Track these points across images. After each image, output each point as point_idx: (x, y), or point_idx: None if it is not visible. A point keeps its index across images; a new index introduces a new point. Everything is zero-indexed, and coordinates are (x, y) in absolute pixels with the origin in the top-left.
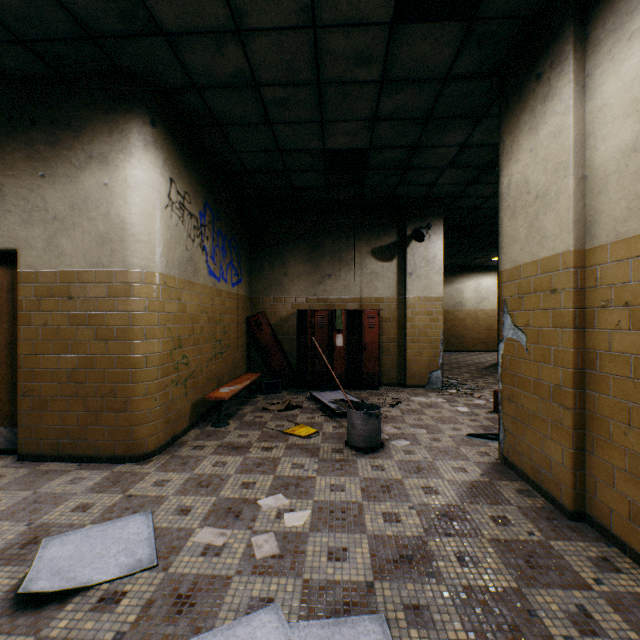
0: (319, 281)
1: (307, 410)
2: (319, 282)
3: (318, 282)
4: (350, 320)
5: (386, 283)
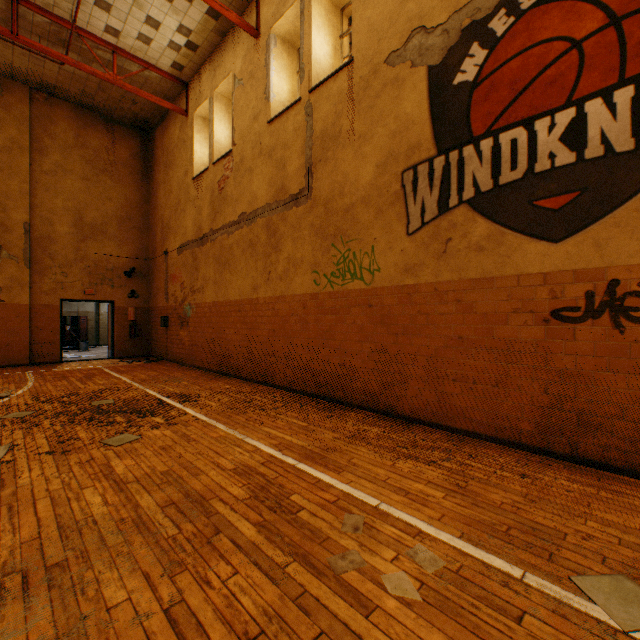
0: None
1: None
2: None
3: None
4: (73, 320)
5: (91, 306)
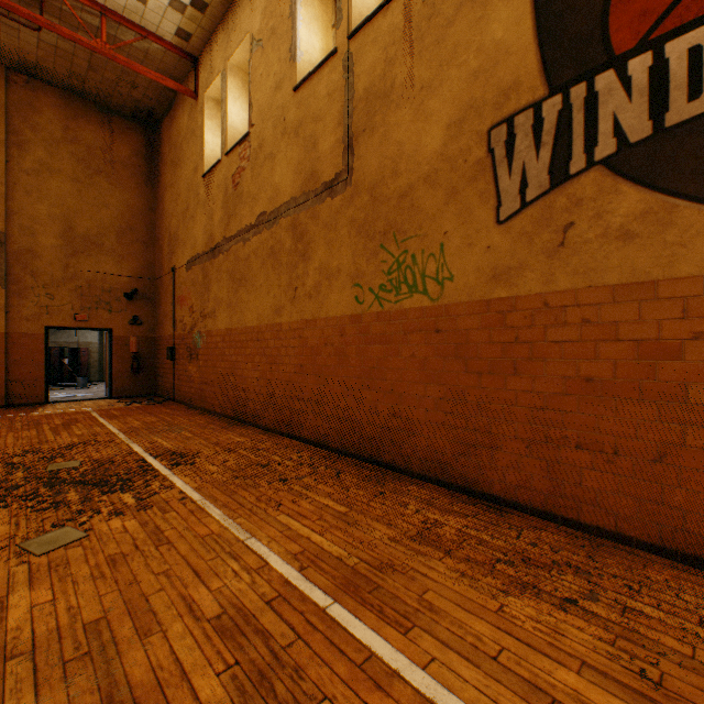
0: (54, 333)
1: (54, 387)
2: (54, 333)
3: (53, 333)
4: (73, 352)
5: (94, 335)
